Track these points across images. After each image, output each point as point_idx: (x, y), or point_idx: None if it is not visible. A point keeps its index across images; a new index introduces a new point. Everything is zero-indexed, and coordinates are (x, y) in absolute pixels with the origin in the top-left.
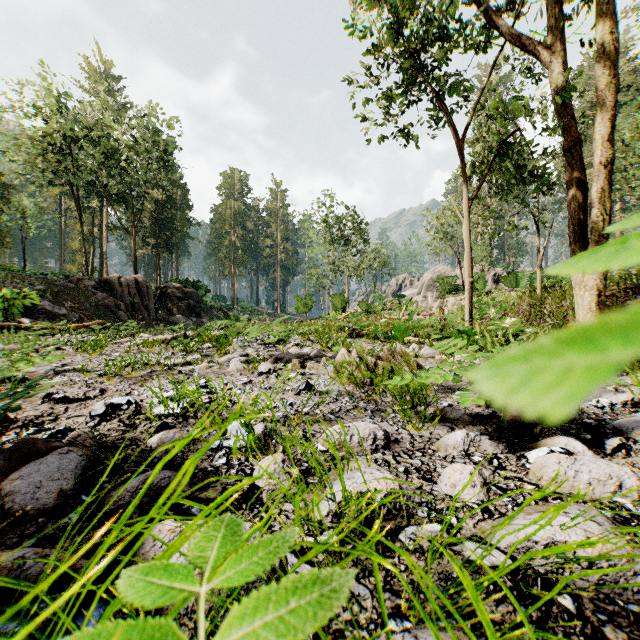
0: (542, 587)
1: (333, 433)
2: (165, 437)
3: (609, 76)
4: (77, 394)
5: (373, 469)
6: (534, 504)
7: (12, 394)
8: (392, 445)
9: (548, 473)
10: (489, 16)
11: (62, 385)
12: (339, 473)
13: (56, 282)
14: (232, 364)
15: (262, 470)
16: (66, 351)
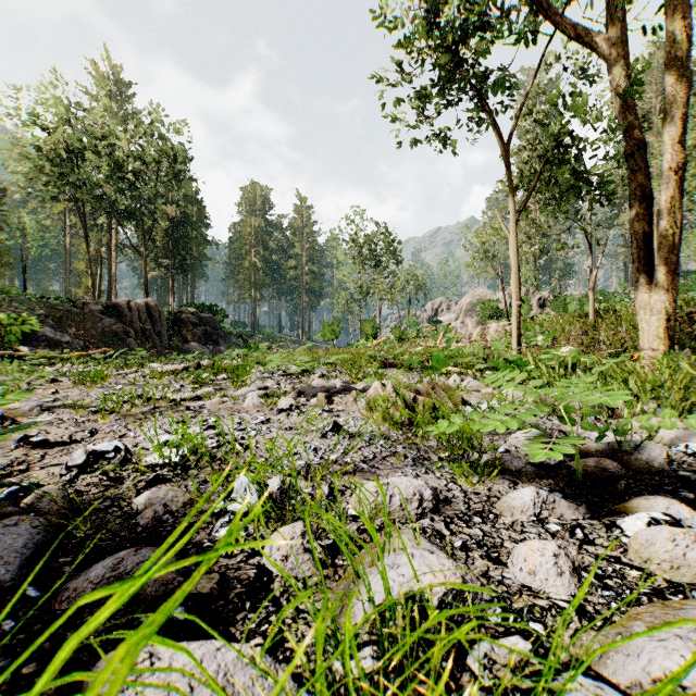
0: None
1: (368, 493)
2: (154, 497)
3: (680, 69)
4: (62, 436)
5: (424, 550)
6: (647, 602)
7: None
8: (442, 507)
9: (658, 554)
10: (540, 5)
11: (47, 424)
12: (378, 555)
13: (59, 306)
14: (248, 399)
15: (275, 548)
16: (63, 383)
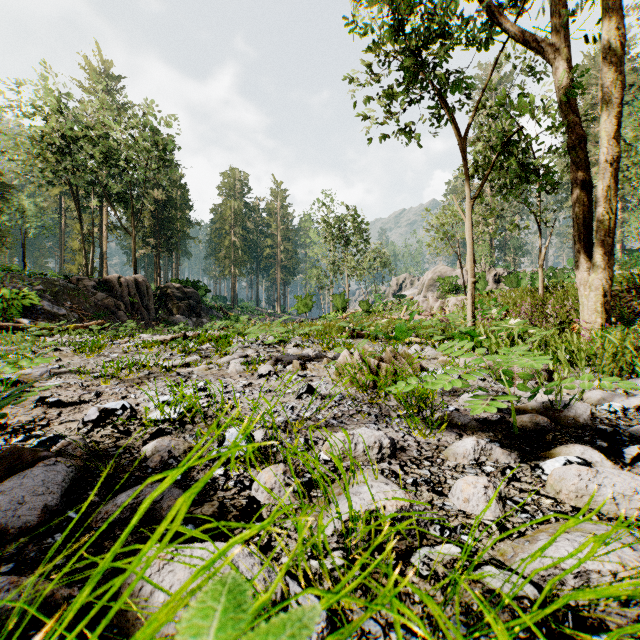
0: (574, 623)
1: (337, 441)
2: (160, 445)
3: (615, 72)
4: (72, 397)
5: (381, 483)
6: (554, 521)
7: (5, 397)
8: (398, 453)
9: (567, 486)
10: (492, 13)
11: (57, 388)
12: (344, 487)
13: (56, 282)
14: (231, 366)
15: (262, 483)
16: (64, 352)
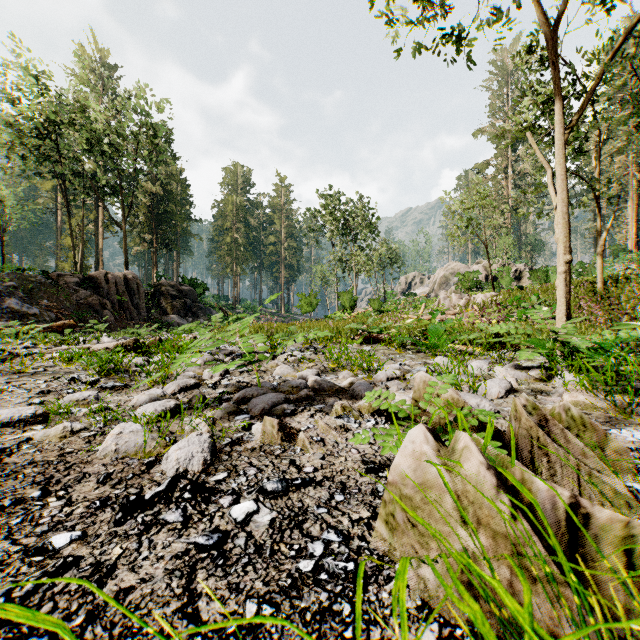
0: None
1: None
2: None
3: None
4: None
5: None
6: None
7: None
8: None
9: None
10: None
11: None
12: None
13: (32, 278)
14: (111, 433)
15: None
16: None
